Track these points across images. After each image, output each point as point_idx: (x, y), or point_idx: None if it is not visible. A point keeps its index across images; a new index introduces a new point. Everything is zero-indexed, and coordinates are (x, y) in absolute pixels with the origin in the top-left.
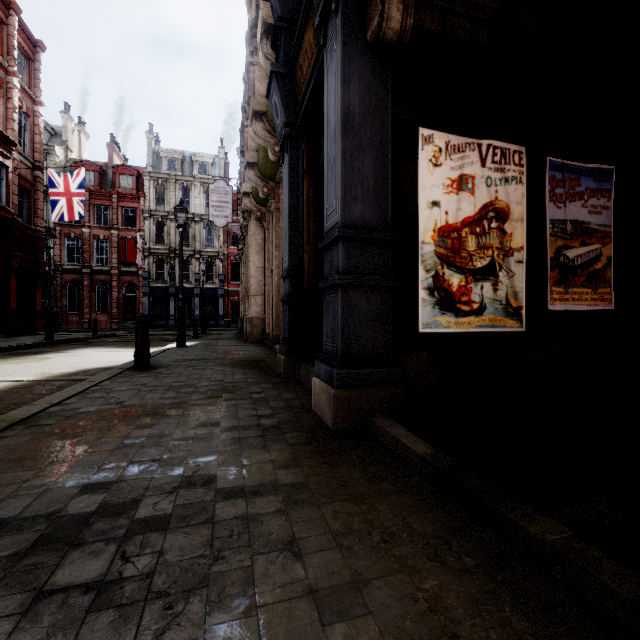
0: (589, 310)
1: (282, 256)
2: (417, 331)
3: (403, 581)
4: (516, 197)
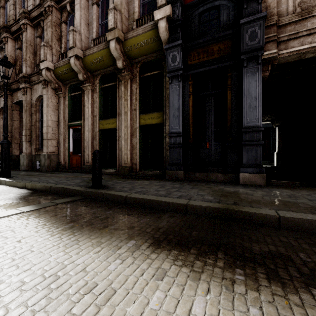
0: None
1: (98, 119)
2: None
3: None
4: None
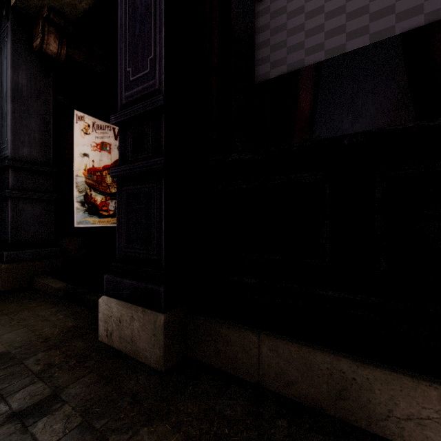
0: None
1: None
2: (73, 226)
3: (23, 330)
4: None
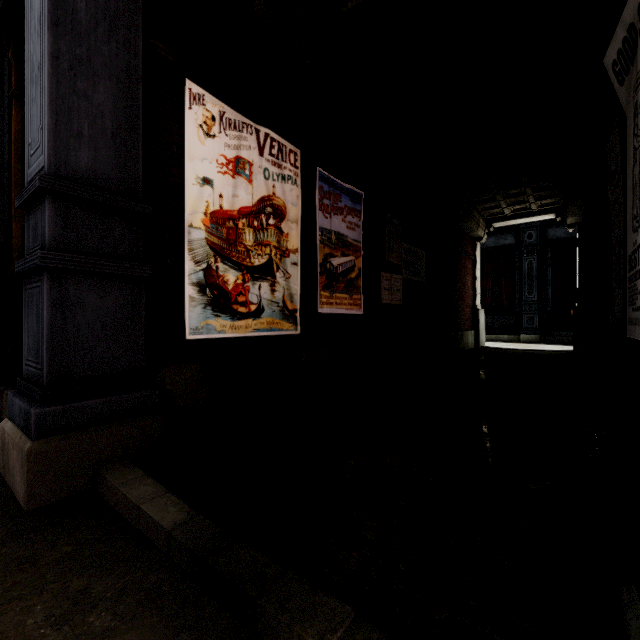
0: (347, 313)
1: None
2: (183, 338)
3: None
4: (292, 198)
